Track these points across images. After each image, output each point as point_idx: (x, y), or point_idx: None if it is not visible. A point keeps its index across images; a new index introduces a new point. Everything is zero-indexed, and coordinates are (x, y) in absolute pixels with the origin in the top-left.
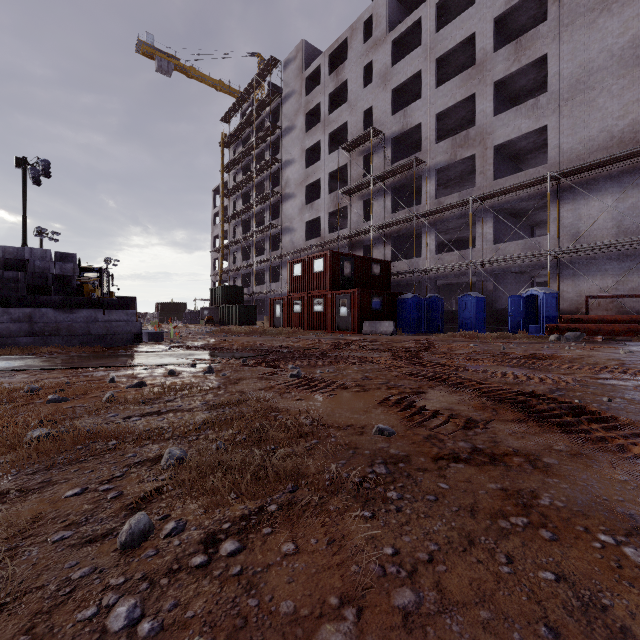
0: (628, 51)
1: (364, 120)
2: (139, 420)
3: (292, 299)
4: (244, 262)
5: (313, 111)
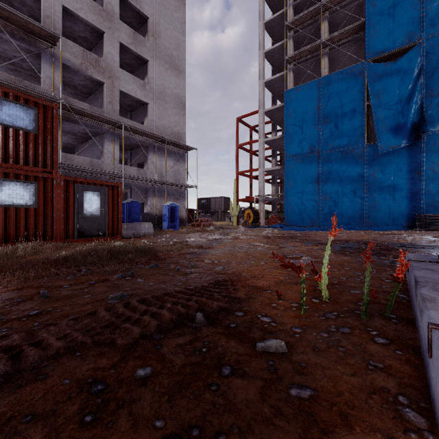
0: (177, 98)
1: None
2: None
3: None
4: None
5: None
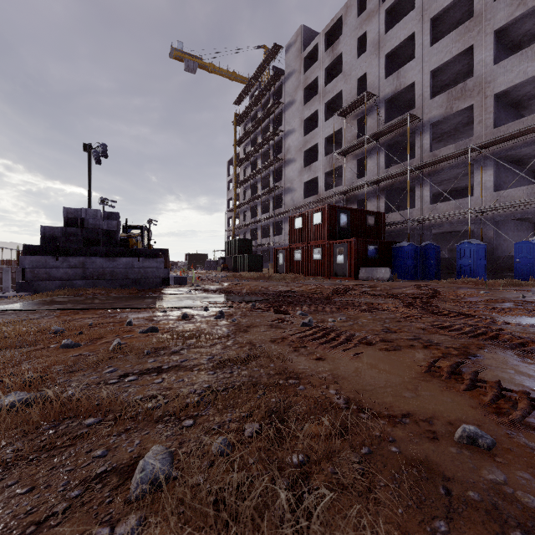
0: None
1: (358, 87)
2: (134, 381)
3: (293, 249)
4: (252, 219)
5: (311, 85)
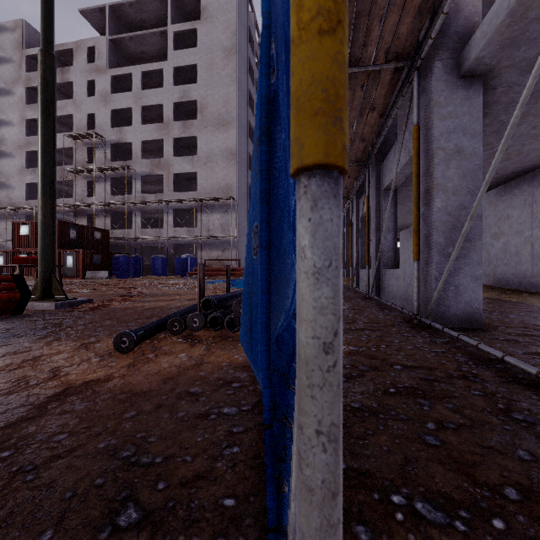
0: (225, 152)
1: (88, 120)
2: None
3: (18, 253)
4: None
5: (35, 87)
